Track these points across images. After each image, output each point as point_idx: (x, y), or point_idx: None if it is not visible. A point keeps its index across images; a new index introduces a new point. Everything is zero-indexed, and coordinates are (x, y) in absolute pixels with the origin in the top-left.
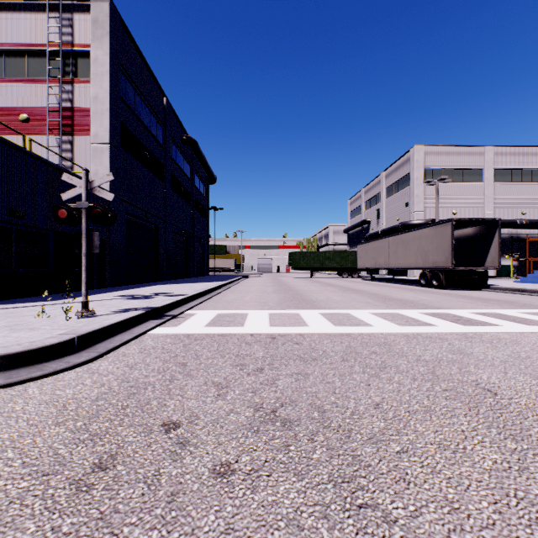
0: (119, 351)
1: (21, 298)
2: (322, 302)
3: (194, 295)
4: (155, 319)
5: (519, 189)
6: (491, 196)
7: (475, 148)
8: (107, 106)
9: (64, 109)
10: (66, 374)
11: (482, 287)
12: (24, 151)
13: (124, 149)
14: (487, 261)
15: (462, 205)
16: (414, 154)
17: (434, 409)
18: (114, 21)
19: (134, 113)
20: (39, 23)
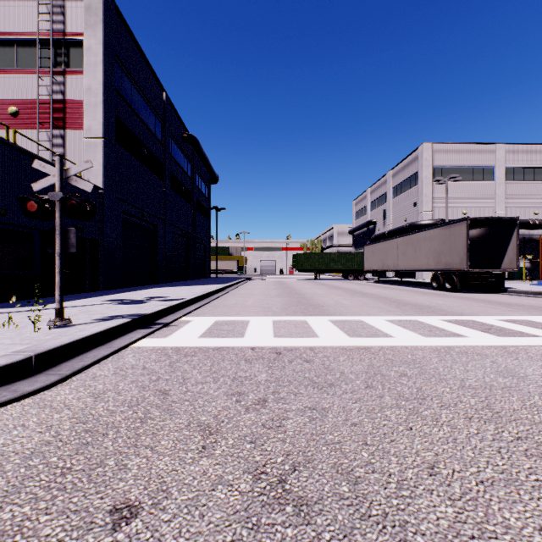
0: (89, 372)
1: (1, 303)
2: (330, 307)
3: (191, 299)
4: (143, 329)
5: (532, 188)
6: (502, 195)
7: (486, 146)
8: (100, 98)
9: (55, 102)
10: (8, 409)
11: (498, 291)
12: (5, 142)
13: (120, 144)
14: (503, 263)
15: (473, 205)
16: (422, 152)
17: (518, 478)
18: (109, 8)
19: (131, 108)
20: (29, 11)
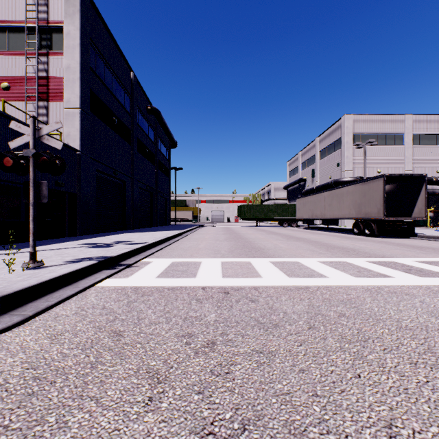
0: (52, 312)
1: None
2: (270, 249)
3: (153, 243)
4: (108, 269)
5: (435, 151)
6: (410, 157)
7: (396, 116)
8: (78, 75)
9: (40, 78)
10: None
11: (409, 236)
12: None
13: (94, 114)
14: (414, 213)
15: (386, 165)
16: (344, 121)
17: None
18: (85, 0)
19: (104, 84)
20: (19, 3)
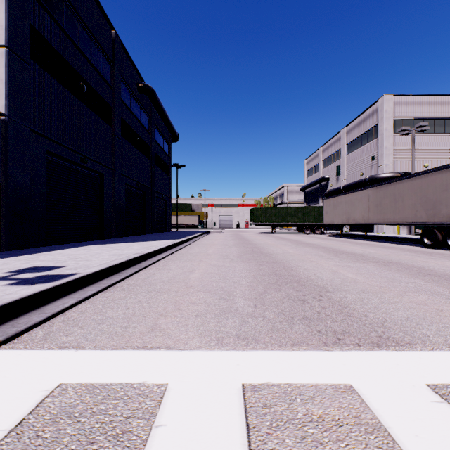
0: None
1: None
2: (343, 291)
3: (90, 275)
4: None
5: None
6: None
7: (448, 97)
8: None
9: None
10: None
11: None
12: None
13: (42, 67)
14: None
15: (434, 157)
16: (382, 104)
17: None
18: None
19: (62, 29)
20: None
